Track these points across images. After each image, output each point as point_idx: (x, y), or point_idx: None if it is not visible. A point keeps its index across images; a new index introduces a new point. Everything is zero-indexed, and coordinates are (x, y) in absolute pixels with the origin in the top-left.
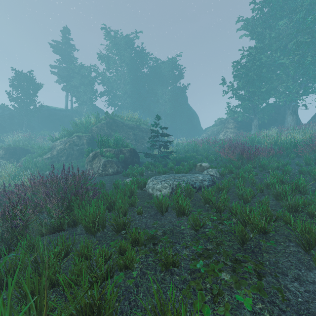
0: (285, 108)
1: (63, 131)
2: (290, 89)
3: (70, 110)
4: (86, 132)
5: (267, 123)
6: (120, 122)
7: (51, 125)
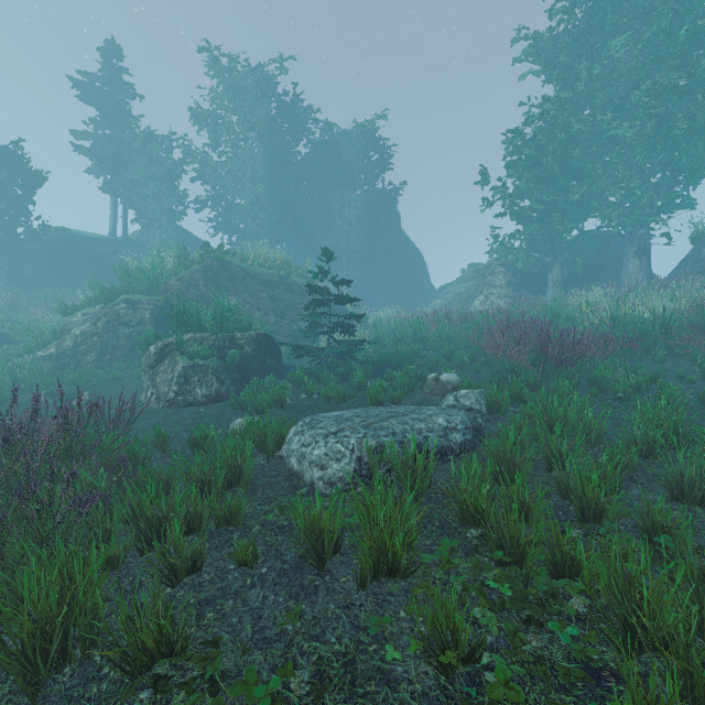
0: (620, 242)
1: (94, 289)
2: (634, 196)
3: (121, 240)
4: (152, 291)
5: (580, 276)
6: (238, 269)
7: (72, 274)
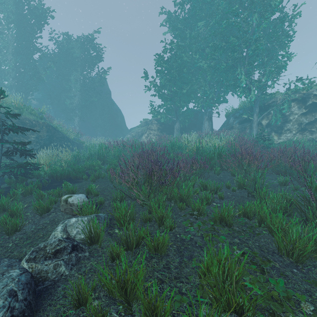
0: (202, 114)
1: None
2: (207, 94)
3: None
4: None
5: (187, 128)
6: None
7: None
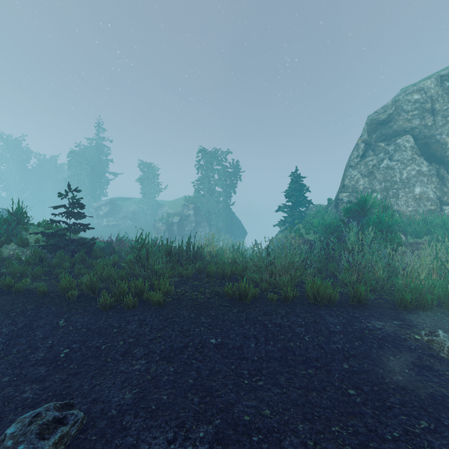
0: None
1: None
2: None
3: None
4: None
5: None
6: None
7: None
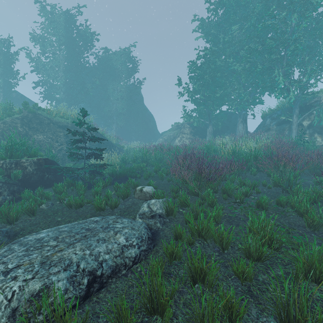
0: (235, 116)
1: None
2: (241, 96)
3: None
4: None
5: (220, 130)
6: (45, 118)
7: None
